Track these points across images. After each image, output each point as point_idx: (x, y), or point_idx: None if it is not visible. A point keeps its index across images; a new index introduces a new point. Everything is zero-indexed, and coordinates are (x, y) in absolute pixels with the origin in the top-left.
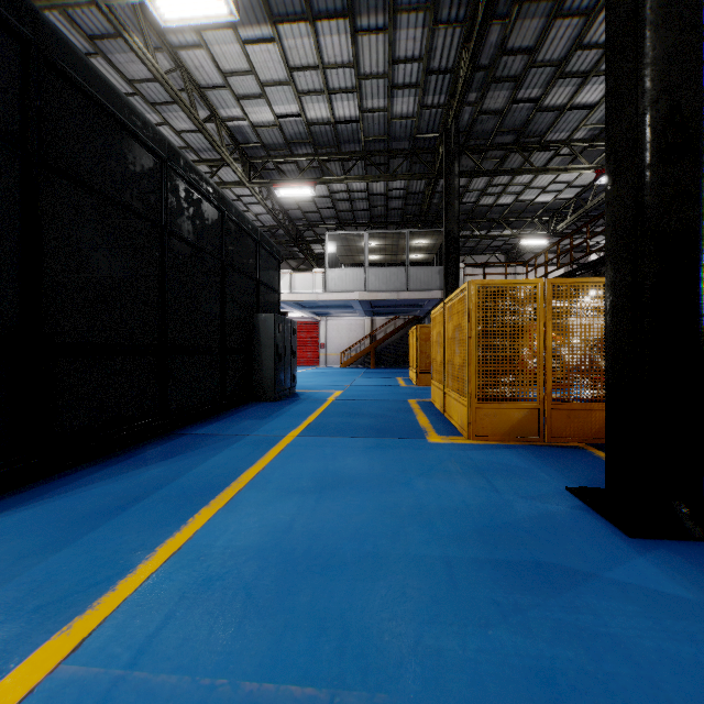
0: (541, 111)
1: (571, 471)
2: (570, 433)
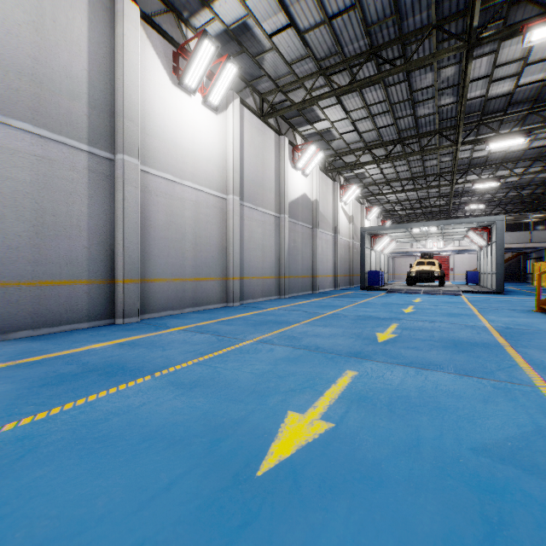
0: None
1: None
2: None
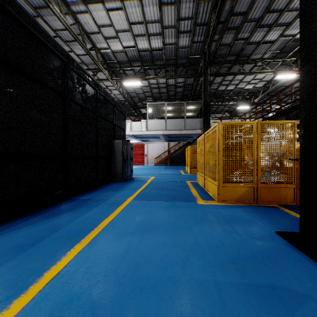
0: (249, 44)
1: (275, 221)
2: (270, 199)
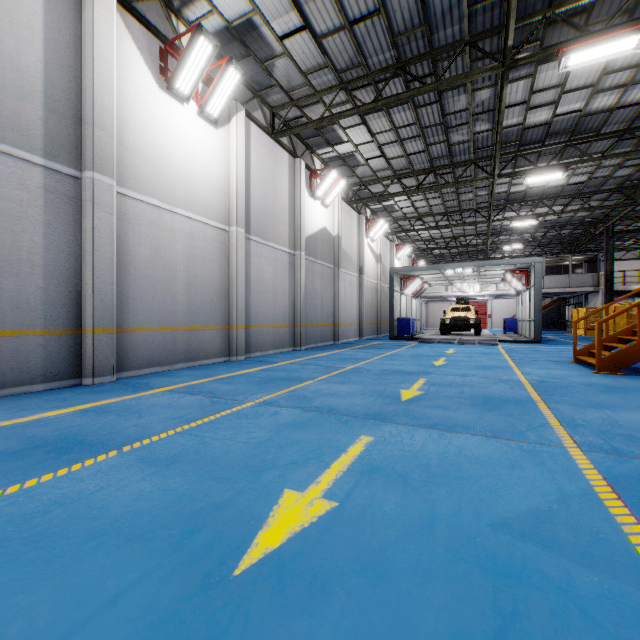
0: None
1: None
2: None
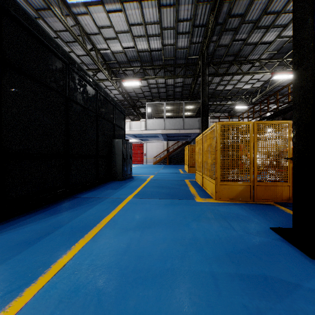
0: (246, 45)
1: (270, 218)
2: (266, 197)
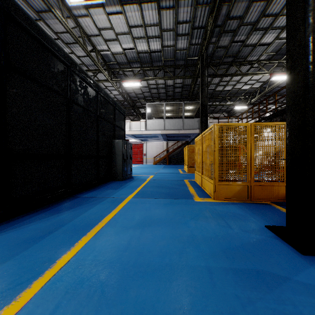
0: (245, 46)
1: (266, 216)
2: (263, 197)
